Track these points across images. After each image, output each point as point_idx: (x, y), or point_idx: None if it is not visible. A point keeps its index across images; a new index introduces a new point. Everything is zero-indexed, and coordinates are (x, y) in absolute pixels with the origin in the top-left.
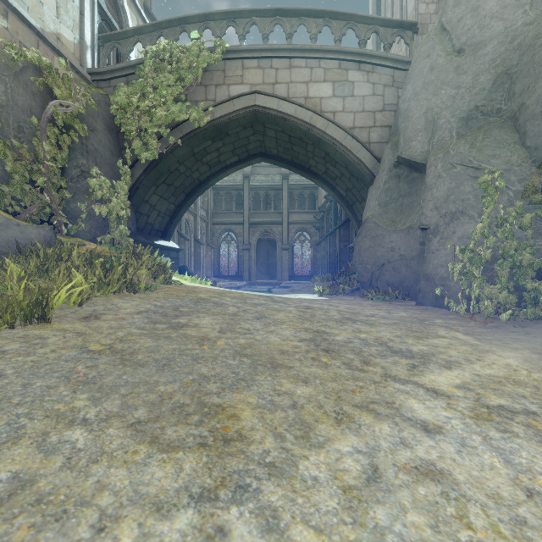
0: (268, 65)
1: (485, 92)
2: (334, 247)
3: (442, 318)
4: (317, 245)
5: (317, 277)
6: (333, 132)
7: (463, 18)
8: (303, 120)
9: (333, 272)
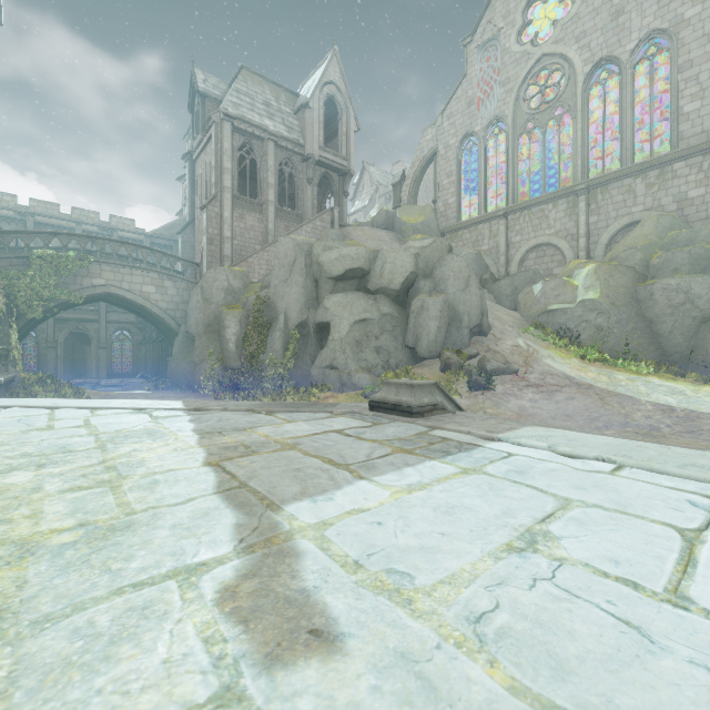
0: (118, 271)
1: (212, 320)
2: (158, 352)
3: (195, 395)
4: (139, 344)
5: (140, 375)
6: (156, 310)
7: (208, 289)
8: (140, 303)
9: (156, 372)
